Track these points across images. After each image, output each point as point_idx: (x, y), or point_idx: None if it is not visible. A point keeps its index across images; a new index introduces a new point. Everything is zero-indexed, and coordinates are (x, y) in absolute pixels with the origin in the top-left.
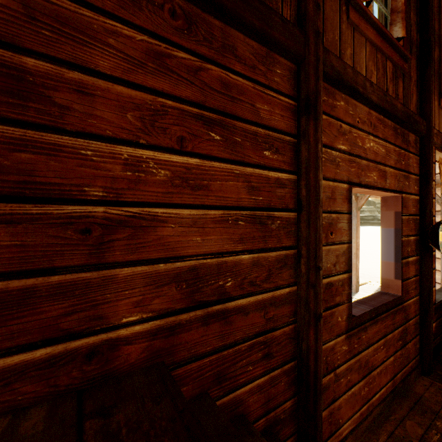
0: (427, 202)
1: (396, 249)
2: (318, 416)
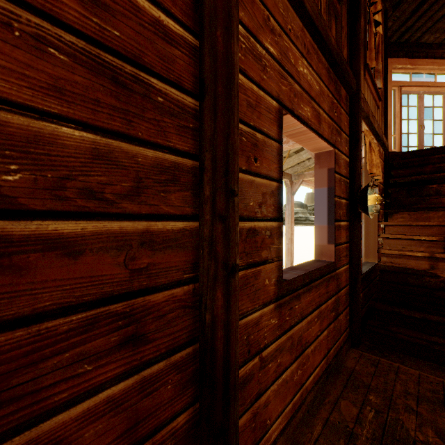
0: (357, 165)
1: (329, 210)
2: (232, 427)
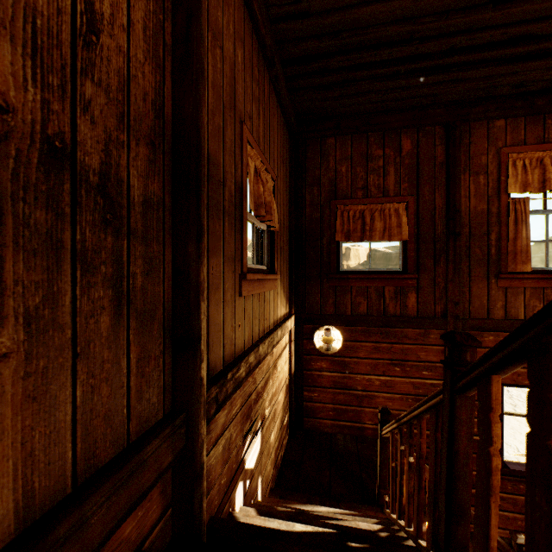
0: None
1: None
2: None
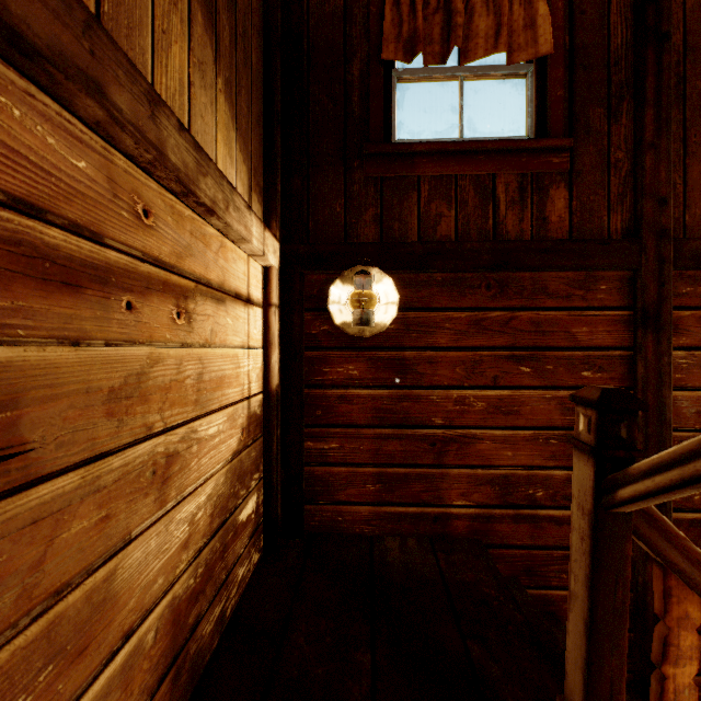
0: None
1: None
2: None
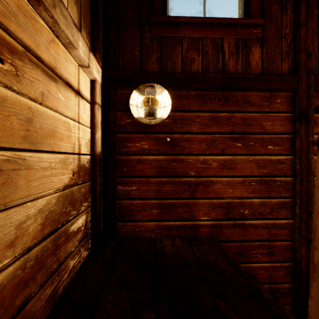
0: None
1: None
2: None
